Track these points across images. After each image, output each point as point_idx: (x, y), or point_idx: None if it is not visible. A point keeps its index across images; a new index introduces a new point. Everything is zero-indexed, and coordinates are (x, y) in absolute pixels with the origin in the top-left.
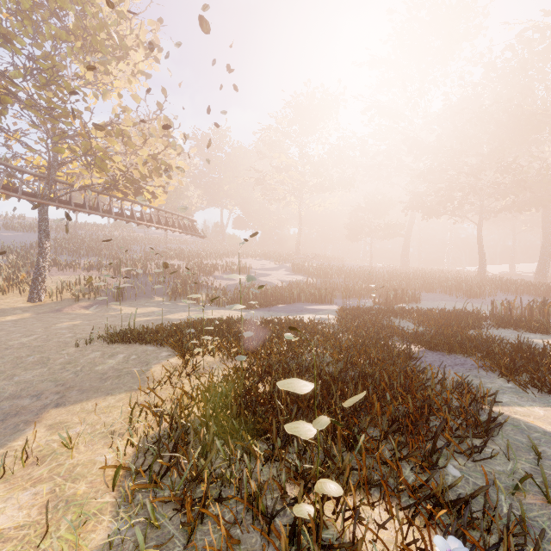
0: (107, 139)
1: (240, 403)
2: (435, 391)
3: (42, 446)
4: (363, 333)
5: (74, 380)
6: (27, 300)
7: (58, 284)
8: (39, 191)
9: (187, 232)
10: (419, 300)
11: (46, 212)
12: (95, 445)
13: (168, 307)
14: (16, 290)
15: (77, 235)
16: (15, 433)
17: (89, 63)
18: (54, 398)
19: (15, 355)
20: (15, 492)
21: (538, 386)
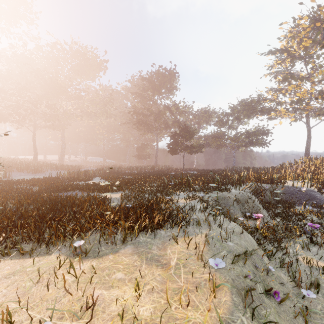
0: None
1: (37, 218)
2: (89, 196)
3: None
4: (13, 194)
5: None
6: None
7: None
8: None
9: None
10: (9, 176)
11: None
12: None
13: None
14: None
15: None
16: None
17: None
18: None
19: None
20: None
21: (102, 192)
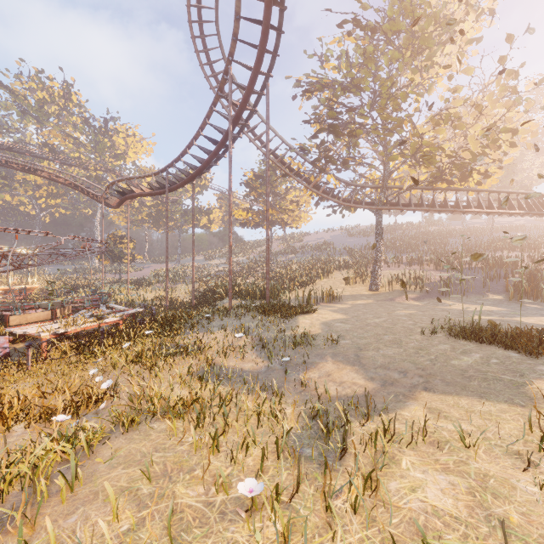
0: (434, 130)
1: None
2: None
3: (433, 428)
4: None
5: (432, 368)
6: (368, 289)
7: (387, 277)
8: (375, 200)
9: (532, 213)
10: None
11: (380, 216)
12: (499, 459)
13: (510, 308)
14: (360, 281)
15: (397, 235)
16: (398, 401)
17: (416, 66)
18: (419, 380)
19: (374, 331)
20: (427, 467)
21: None
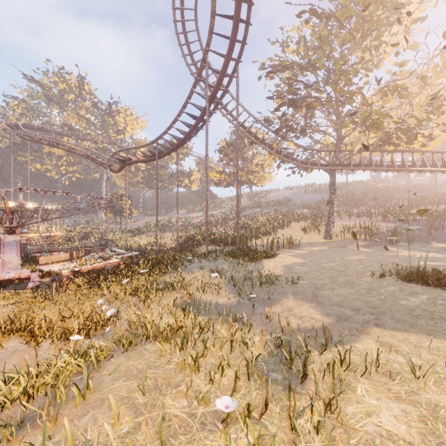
0: (382, 100)
1: None
2: None
3: (385, 360)
4: None
5: (382, 307)
6: (323, 238)
7: (339, 227)
8: (329, 161)
9: None
10: None
11: (334, 175)
12: None
13: None
14: (316, 231)
15: (348, 191)
16: (352, 335)
17: (366, 46)
18: (370, 317)
19: (329, 274)
20: (380, 394)
21: None
